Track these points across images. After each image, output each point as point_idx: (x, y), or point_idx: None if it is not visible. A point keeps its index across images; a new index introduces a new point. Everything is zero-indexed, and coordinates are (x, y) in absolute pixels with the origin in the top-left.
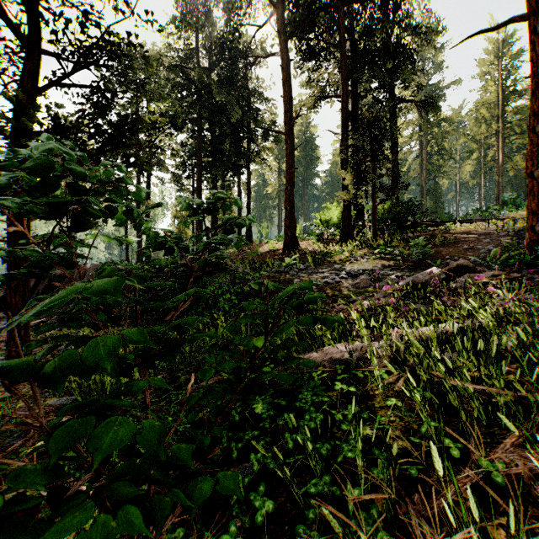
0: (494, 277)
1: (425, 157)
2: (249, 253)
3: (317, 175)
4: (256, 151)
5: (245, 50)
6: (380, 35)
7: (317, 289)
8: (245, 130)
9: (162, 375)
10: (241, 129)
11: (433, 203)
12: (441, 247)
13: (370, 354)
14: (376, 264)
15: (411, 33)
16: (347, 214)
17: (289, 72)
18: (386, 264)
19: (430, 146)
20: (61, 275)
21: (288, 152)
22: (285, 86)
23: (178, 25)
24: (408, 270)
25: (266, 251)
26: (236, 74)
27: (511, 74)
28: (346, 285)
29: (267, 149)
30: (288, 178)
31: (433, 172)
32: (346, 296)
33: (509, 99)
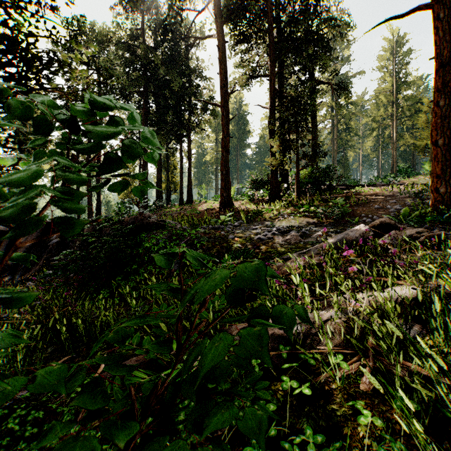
0: (419, 234)
1: (336, 134)
2: (189, 211)
3: (249, 146)
4: (196, 122)
5: (186, 32)
6: (302, 26)
7: (250, 245)
8: (186, 104)
9: (69, 355)
10: (183, 103)
11: (342, 171)
12: (356, 206)
13: (318, 329)
14: (301, 221)
15: (328, 25)
16: (275, 178)
17: (224, 52)
18: (311, 221)
19: (340, 124)
20: (6, 232)
21: (224, 122)
22: (221, 64)
23: (125, 6)
24: (331, 227)
25: (204, 209)
26: (177, 52)
27: (403, 68)
28: (278, 241)
29: (205, 121)
30: (224, 145)
31: (342, 146)
32: (279, 252)
33: (401, 89)
